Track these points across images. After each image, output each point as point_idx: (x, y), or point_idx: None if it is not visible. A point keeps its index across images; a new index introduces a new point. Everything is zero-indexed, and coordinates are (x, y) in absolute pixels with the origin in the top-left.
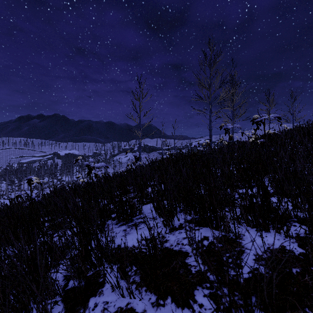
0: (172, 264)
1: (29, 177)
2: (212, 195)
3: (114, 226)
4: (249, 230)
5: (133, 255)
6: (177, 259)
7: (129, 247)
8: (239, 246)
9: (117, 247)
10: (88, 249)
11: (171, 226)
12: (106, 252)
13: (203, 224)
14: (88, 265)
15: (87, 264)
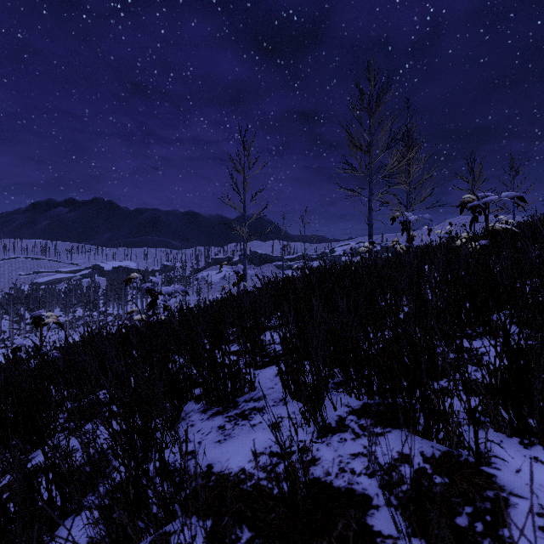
0: (335, 528)
1: (37, 313)
2: (421, 364)
3: (199, 416)
4: (504, 442)
5: (243, 496)
6: (347, 515)
7: (232, 473)
8: (491, 485)
9: (205, 471)
10: (142, 484)
11: (322, 423)
12: (182, 488)
13: (392, 422)
14: (141, 521)
15: (140, 519)
